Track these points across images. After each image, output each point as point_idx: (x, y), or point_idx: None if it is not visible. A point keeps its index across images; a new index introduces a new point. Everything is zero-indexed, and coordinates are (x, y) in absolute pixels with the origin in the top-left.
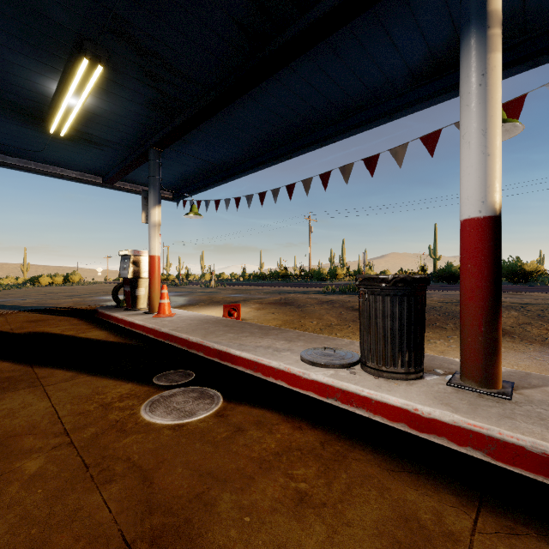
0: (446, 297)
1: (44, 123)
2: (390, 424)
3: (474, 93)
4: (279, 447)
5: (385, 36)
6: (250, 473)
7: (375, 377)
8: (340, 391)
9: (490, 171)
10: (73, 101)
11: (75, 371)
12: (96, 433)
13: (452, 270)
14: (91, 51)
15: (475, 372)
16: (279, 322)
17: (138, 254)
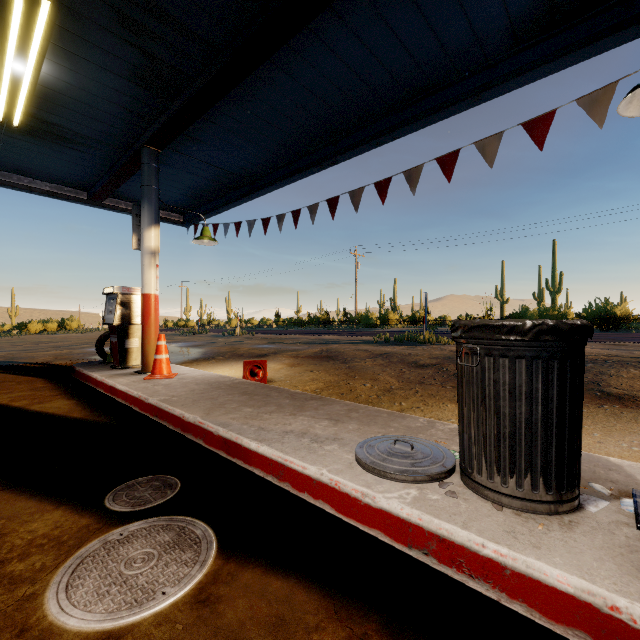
0: None
1: None
2: (549, 625)
3: None
4: None
5: None
6: None
7: (494, 504)
8: (435, 539)
9: None
10: (20, 67)
11: None
12: None
13: (528, 315)
14: None
15: None
16: (319, 386)
17: (128, 292)
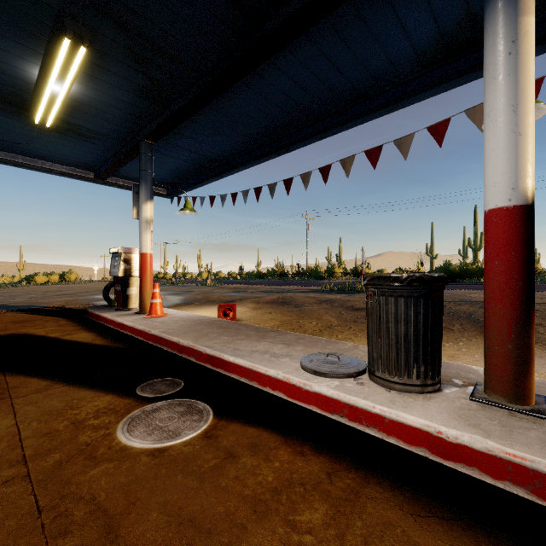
0: (448, 296)
1: (28, 113)
2: (407, 447)
3: (503, 64)
4: (277, 480)
5: (392, 14)
6: (242, 519)
7: (386, 389)
8: (347, 406)
9: (521, 152)
10: (57, 88)
11: (51, 379)
12: (60, 461)
13: (450, 269)
14: (72, 30)
15: (504, 386)
16: (276, 323)
17: (129, 251)
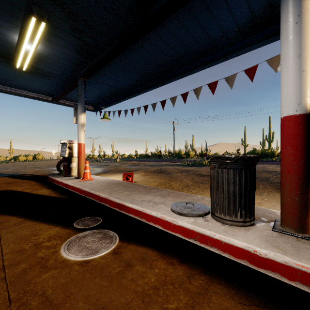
0: None
1: (13, 62)
2: (235, 260)
3: (292, 29)
4: (157, 281)
5: (224, 3)
6: (135, 307)
7: (222, 223)
8: (198, 234)
9: (304, 82)
10: (29, 47)
11: (23, 217)
12: (25, 269)
13: (256, 152)
14: (37, 12)
15: (293, 222)
16: (156, 184)
17: (71, 142)
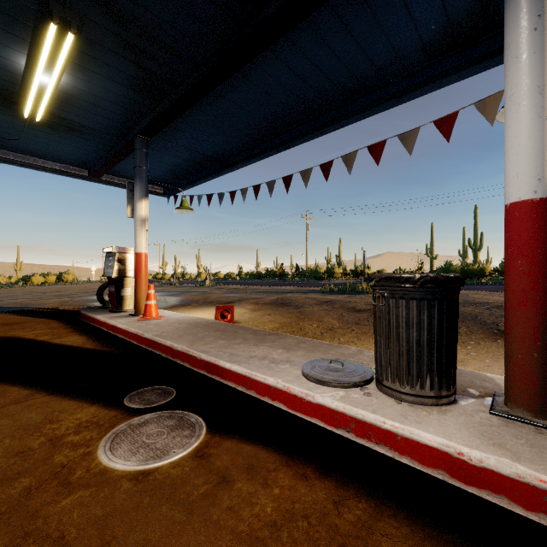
0: None
1: (17, 107)
2: (423, 469)
3: (527, 41)
4: (277, 512)
5: None
6: None
7: (396, 400)
8: (353, 421)
9: None
10: (45, 79)
11: (33, 387)
12: (29, 488)
13: (451, 269)
14: (58, 15)
15: (528, 398)
16: (276, 325)
17: (124, 251)
